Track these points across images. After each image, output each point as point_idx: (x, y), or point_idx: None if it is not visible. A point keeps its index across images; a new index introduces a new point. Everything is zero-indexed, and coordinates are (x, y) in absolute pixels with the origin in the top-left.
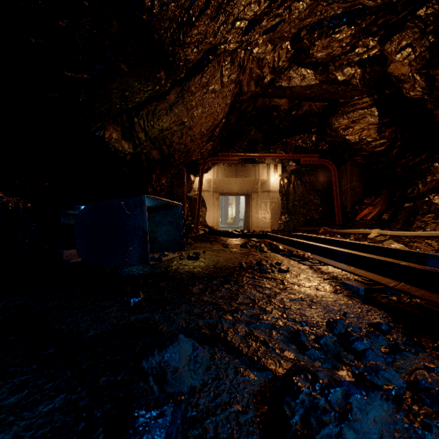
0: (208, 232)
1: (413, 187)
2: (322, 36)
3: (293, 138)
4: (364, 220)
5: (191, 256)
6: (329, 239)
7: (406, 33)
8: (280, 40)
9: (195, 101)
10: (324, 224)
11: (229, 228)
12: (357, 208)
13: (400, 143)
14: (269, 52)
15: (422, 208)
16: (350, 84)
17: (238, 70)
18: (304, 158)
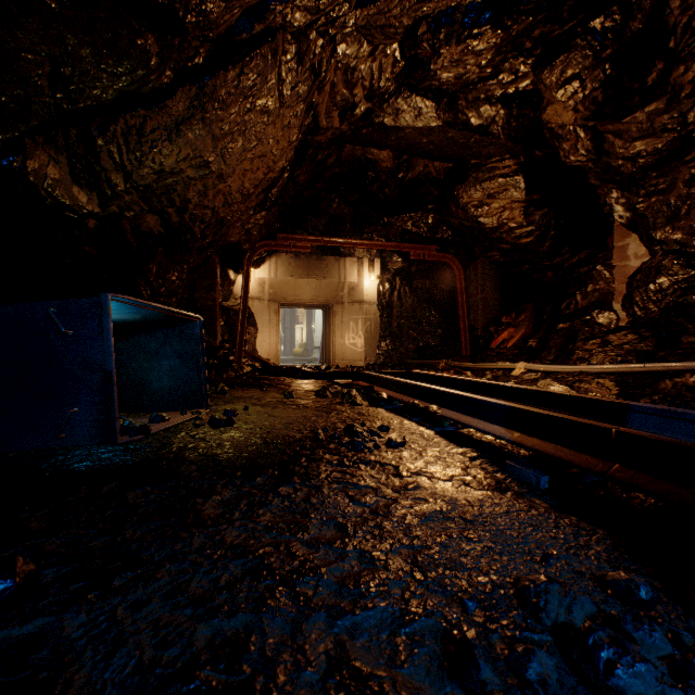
0: (260, 369)
1: (570, 300)
2: (451, 40)
3: (399, 217)
4: (503, 348)
5: (216, 420)
6: (462, 380)
7: (574, 57)
8: (384, 36)
9: (228, 122)
10: (444, 355)
11: (297, 361)
12: (493, 330)
13: (555, 233)
14: (364, 58)
15: (582, 331)
16: (489, 133)
17: (311, 79)
18: (417, 250)
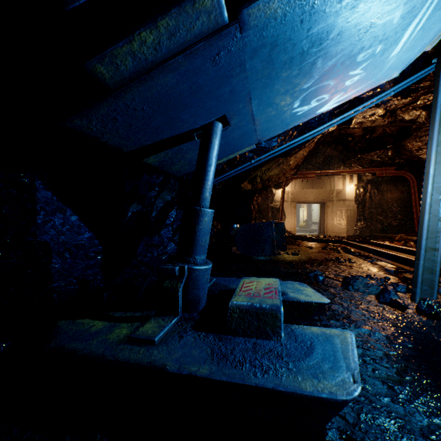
0: (289, 236)
1: None
2: None
3: (368, 154)
4: None
5: (294, 253)
6: (391, 246)
7: None
8: None
9: (292, 158)
10: (403, 231)
11: (302, 231)
12: None
13: None
14: None
15: None
16: (417, 122)
17: None
18: (380, 171)
